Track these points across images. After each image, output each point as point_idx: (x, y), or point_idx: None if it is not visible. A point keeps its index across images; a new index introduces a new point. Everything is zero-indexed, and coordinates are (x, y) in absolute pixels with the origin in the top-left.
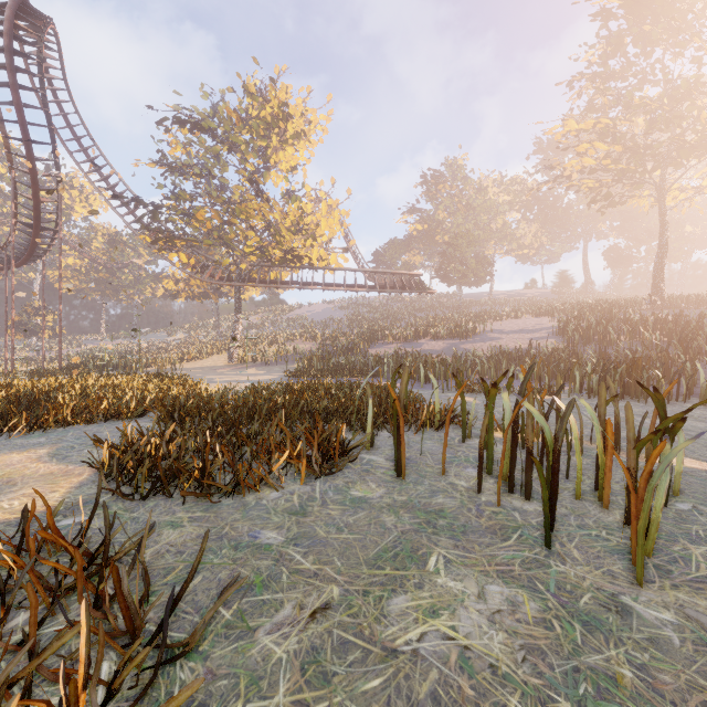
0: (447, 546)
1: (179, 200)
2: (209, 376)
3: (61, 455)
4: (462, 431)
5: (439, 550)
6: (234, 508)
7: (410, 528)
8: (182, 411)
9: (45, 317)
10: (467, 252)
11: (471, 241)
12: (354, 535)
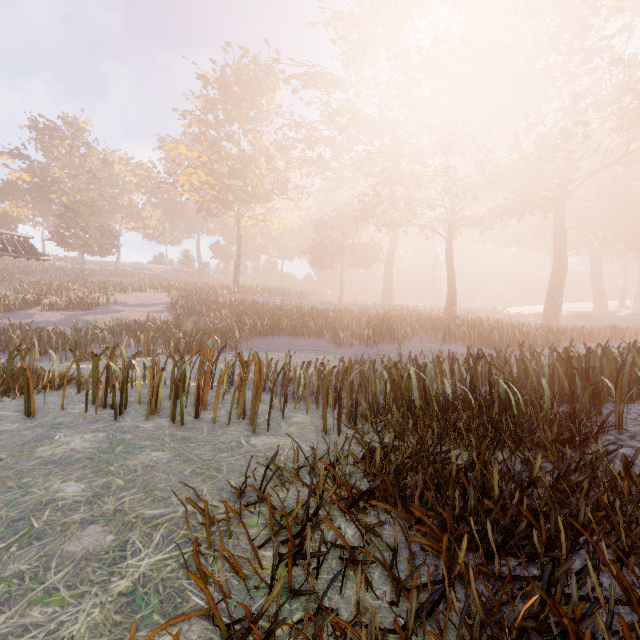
0: (66, 432)
1: None
2: None
3: None
4: (78, 386)
5: (61, 434)
6: None
7: (43, 432)
8: None
9: None
10: (91, 221)
11: (95, 211)
12: (5, 442)
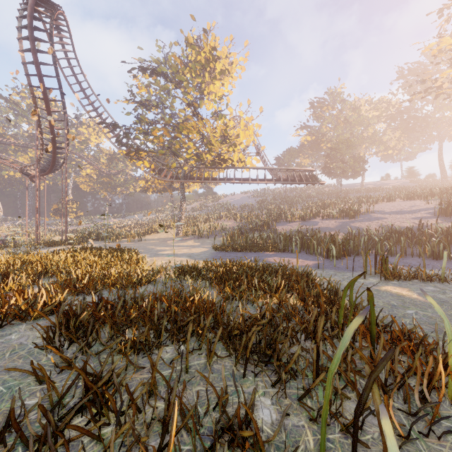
0: None
1: (141, 123)
2: (158, 247)
3: None
4: None
5: None
6: None
7: None
8: (76, 323)
9: (72, 205)
10: (346, 153)
11: (349, 145)
12: None
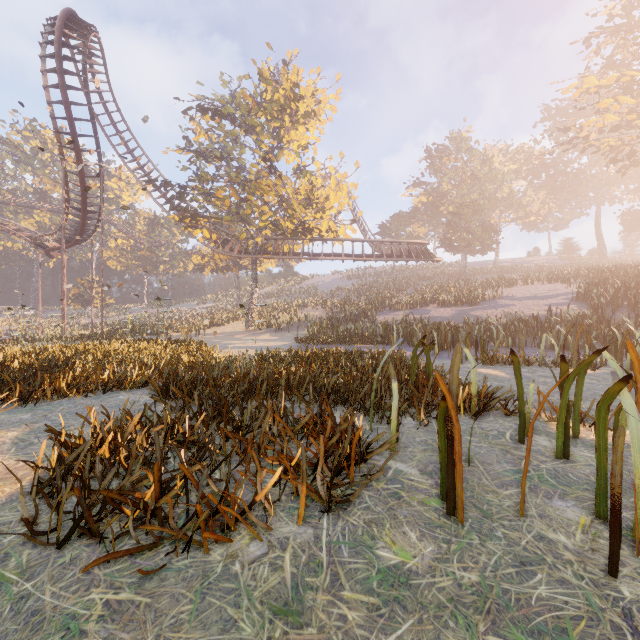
0: None
1: (201, 180)
2: (226, 341)
3: (25, 442)
4: (518, 426)
5: None
6: (185, 583)
7: None
8: (180, 384)
9: (98, 289)
10: (473, 221)
11: (476, 210)
12: None
